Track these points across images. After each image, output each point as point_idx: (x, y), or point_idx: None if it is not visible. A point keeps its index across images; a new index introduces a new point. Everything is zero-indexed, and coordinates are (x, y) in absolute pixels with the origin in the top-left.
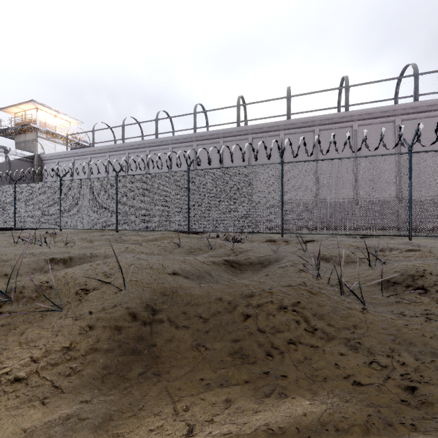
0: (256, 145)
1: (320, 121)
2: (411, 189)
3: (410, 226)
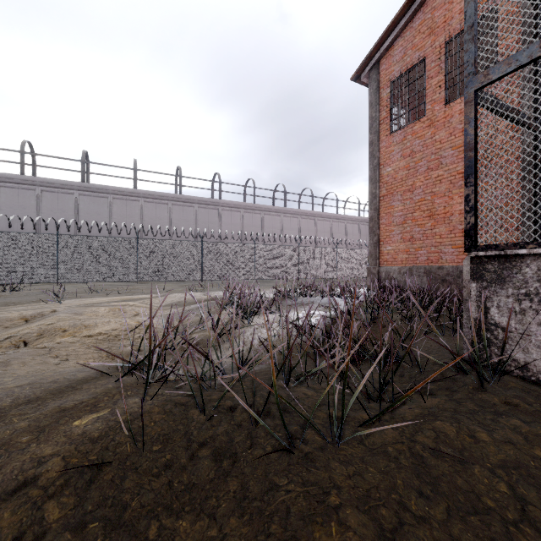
0: (47, 198)
1: (113, 191)
2: (138, 257)
3: (138, 276)
